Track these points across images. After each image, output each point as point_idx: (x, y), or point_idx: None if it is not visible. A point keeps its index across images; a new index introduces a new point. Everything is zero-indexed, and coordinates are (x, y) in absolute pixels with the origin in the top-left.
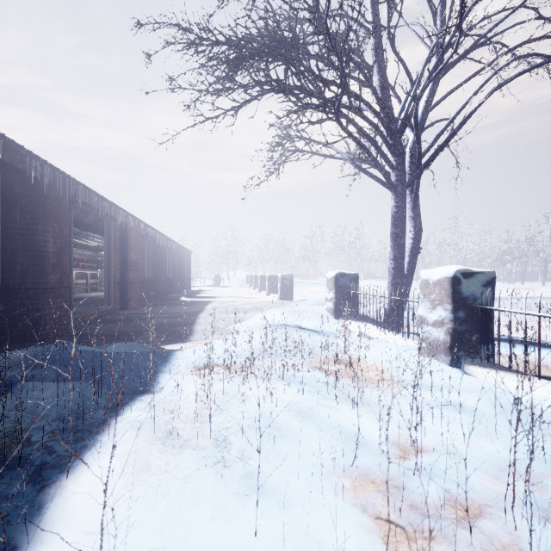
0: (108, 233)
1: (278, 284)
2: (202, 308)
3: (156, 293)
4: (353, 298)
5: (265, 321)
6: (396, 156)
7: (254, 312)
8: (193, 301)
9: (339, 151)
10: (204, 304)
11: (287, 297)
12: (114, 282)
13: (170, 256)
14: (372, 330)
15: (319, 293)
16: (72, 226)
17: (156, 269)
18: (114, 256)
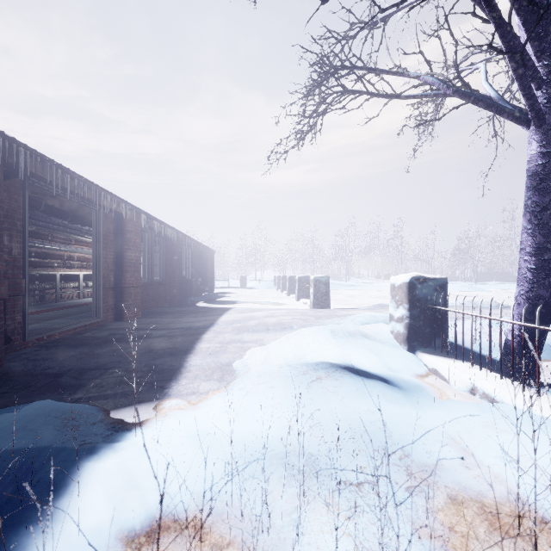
0: (96, 225)
1: (310, 288)
2: (213, 321)
3: (169, 297)
4: (439, 317)
5: (296, 354)
6: (545, 56)
7: (279, 333)
8: (208, 308)
9: (420, 74)
10: (219, 313)
11: (322, 304)
12: (106, 287)
13: (189, 255)
14: (502, 388)
15: (357, 297)
16: (27, 212)
17: (169, 270)
18: (105, 254)
